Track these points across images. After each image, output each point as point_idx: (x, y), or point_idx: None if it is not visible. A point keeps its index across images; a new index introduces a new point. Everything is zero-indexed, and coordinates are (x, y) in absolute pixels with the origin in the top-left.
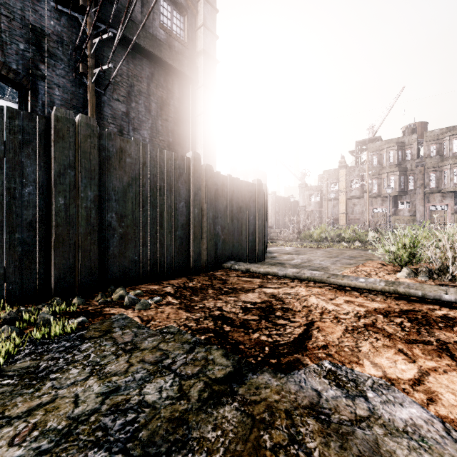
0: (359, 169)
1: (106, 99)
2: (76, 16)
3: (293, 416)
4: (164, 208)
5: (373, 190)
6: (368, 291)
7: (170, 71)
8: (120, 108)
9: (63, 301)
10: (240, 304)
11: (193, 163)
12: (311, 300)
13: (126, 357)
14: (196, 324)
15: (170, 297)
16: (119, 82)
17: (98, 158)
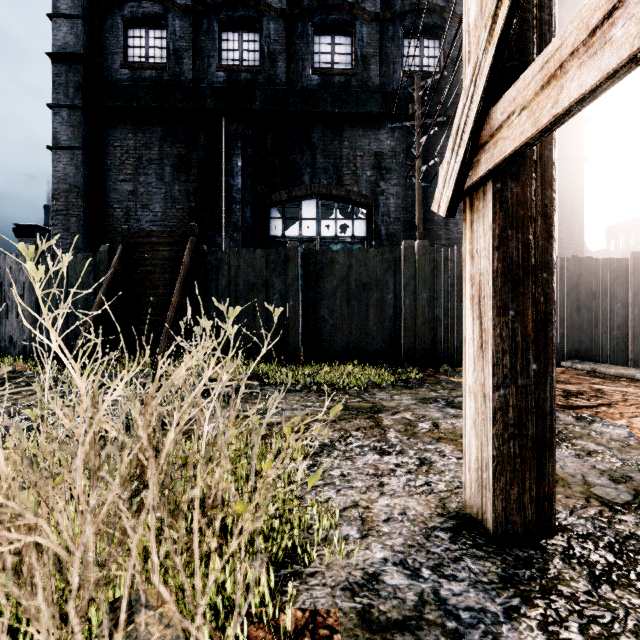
0: None
1: (431, 190)
2: (406, 125)
3: None
4: None
5: None
6: None
7: None
8: None
9: (409, 367)
10: None
11: None
12: None
13: (448, 390)
14: None
15: None
16: None
17: (429, 269)
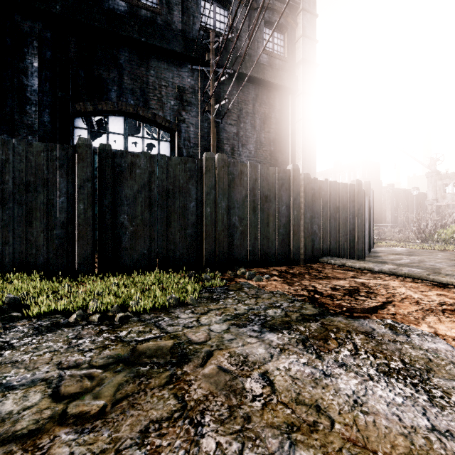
0: None
1: (222, 126)
2: (203, 69)
3: (351, 332)
4: (270, 211)
5: None
6: None
7: (271, 88)
8: (232, 130)
9: (211, 271)
10: (331, 286)
11: (292, 174)
12: (399, 290)
13: (254, 299)
14: (295, 292)
15: (275, 277)
16: (231, 109)
17: (227, 180)
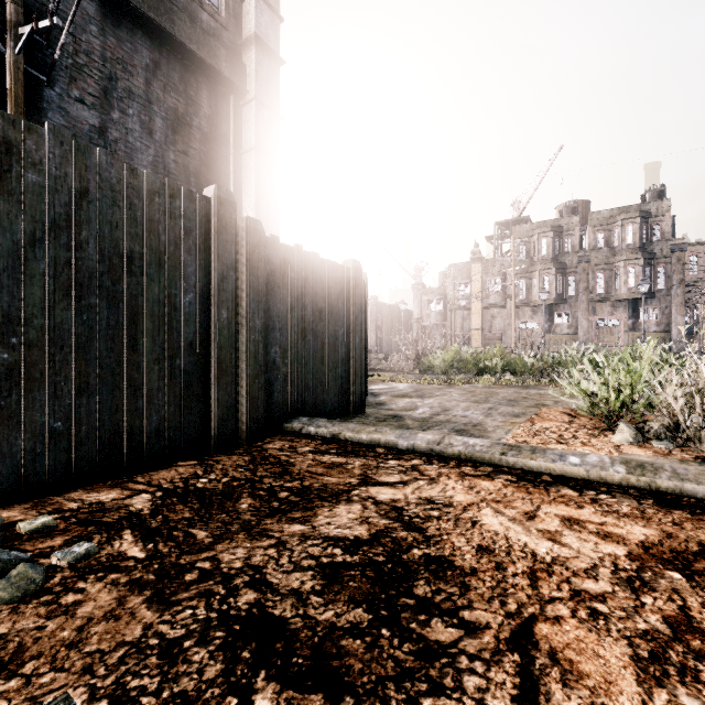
0: (500, 264)
1: (53, 95)
2: None
3: None
4: (142, 304)
5: (519, 295)
6: (589, 485)
7: (192, 63)
8: (86, 117)
9: None
10: (317, 551)
11: (216, 209)
12: (487, 522)
13: None
14: (158, 680)
15: (129, 533)
16: (84, 67)
17: None
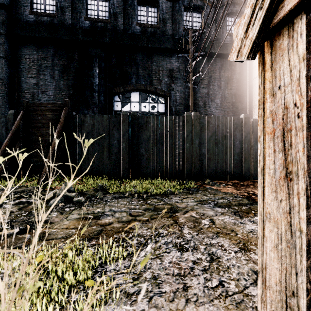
0: None
1: (197, 89)
2: (185, 55)
3: None
4: (227, 145)
5: None
6: None
7: None
8: (204, 91)
9: (189, 180)
10: None
11: (244, 120)
12: None
13: (212, 195)
14: (239, 193)
15: (229, 185)
16: (204, 78)
17: (199, 127)
